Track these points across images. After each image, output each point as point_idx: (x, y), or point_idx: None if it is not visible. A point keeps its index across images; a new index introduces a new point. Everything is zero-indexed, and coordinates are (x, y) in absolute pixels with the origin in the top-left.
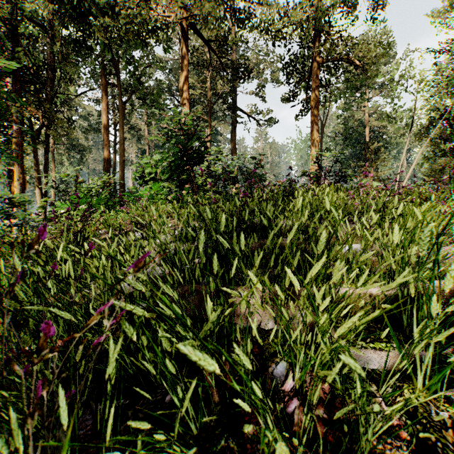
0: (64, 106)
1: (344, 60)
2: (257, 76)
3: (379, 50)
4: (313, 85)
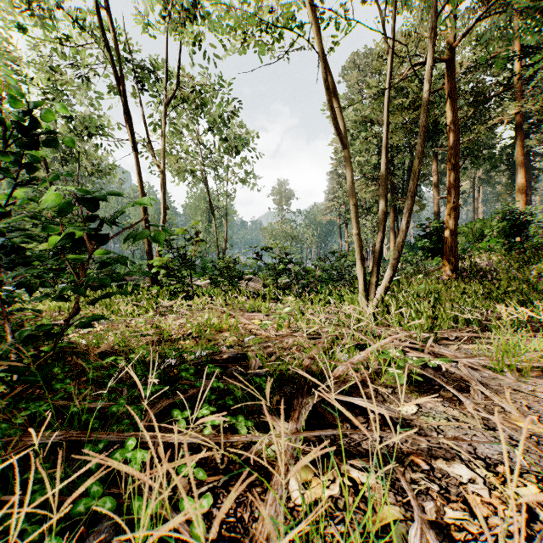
0: None
1: None
2: None
3: None
4: None
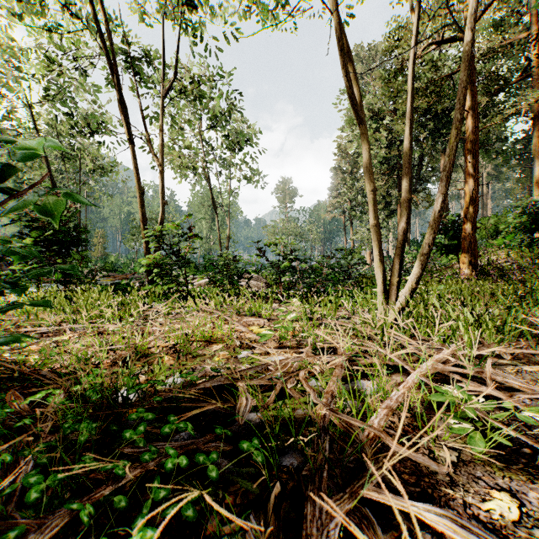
0: None
1: None
2: None
3: None
4: None
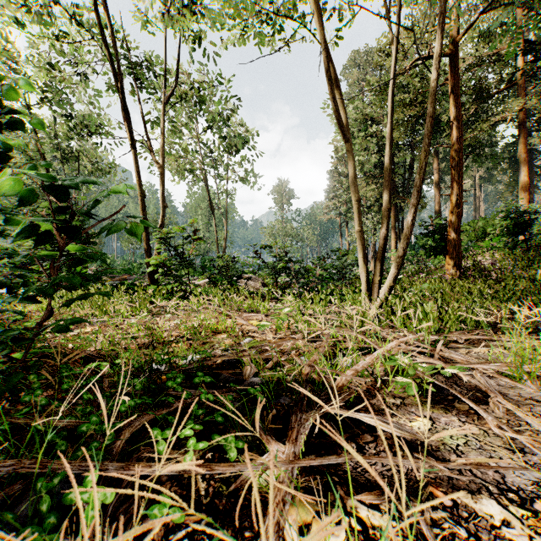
0: None
1: None
2: None
3: None
4: None
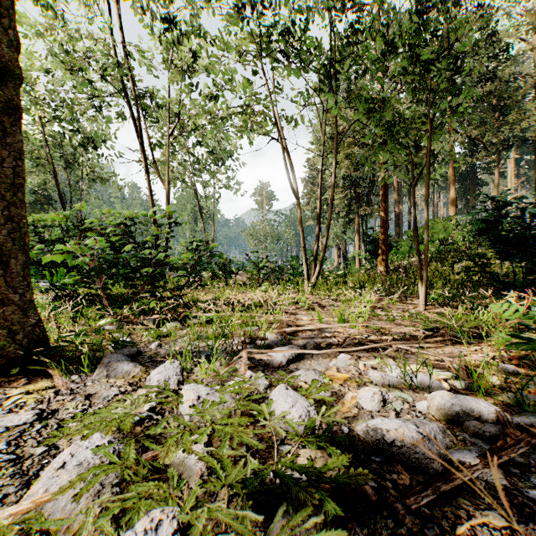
0: None
1: None
2: None
3: None
4: None
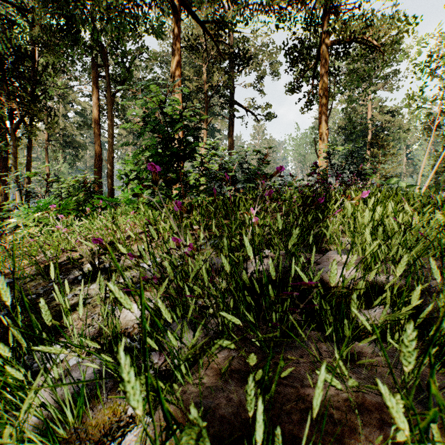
0: (60, 103)
1: (358, 41)
2: (255, 69)
3: (404, 26)
4: (322, 71)
